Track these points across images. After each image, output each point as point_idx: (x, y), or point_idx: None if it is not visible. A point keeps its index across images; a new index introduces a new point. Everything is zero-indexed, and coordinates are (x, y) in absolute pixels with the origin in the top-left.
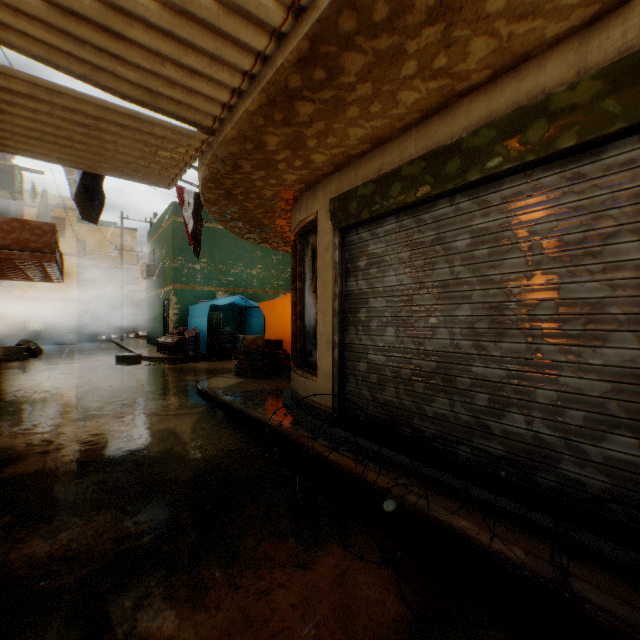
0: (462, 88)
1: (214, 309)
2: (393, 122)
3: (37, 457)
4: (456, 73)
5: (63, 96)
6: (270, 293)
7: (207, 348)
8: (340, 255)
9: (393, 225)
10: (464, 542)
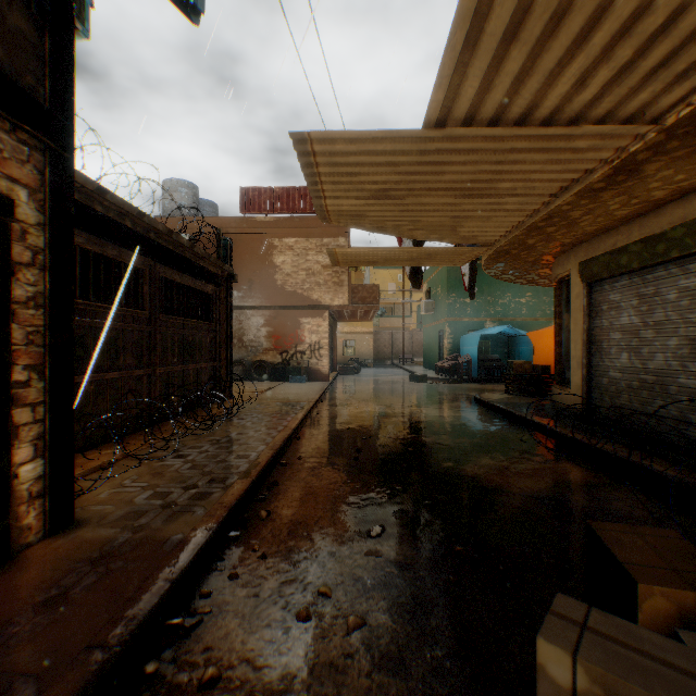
0: (660, 202)
1: (482, 338)
2: (616, 220)
3: (401, 417)
4: (649, 200)
5: (427, 249)
6: (540, 320)
7: (477, 372)
8: (586, 301)
9: (625, 281)
10: (643, 469)
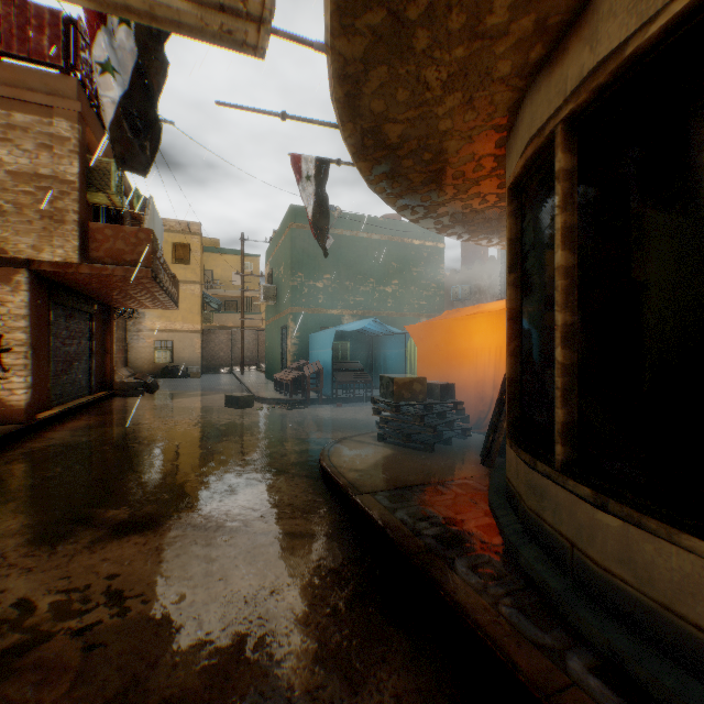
0: None
1: (339, 338)
2: None
3: None
4: None
5: None
6: (409, 316)
7: (331, 388)
8: None
9: None
10: None
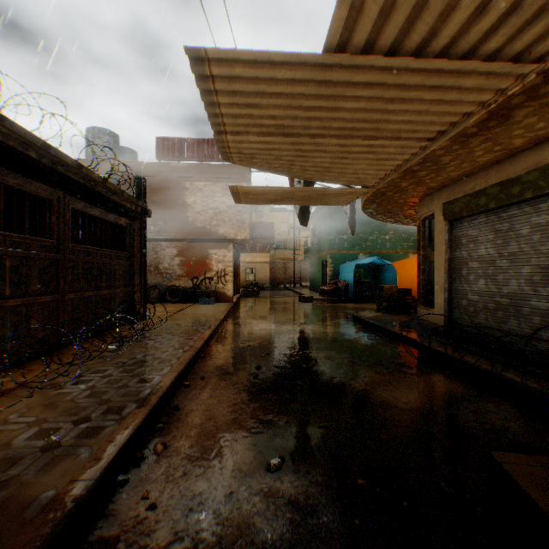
0: (517, 150)
1: (356, 267)
2: (477, 166)
3: (294, 333)
4: (509, 148)
5: (317, 189)
6: (400, 253)
7: (353, 294)
8: (448, 236)
9: (482, 219)
10: (505, 381)
